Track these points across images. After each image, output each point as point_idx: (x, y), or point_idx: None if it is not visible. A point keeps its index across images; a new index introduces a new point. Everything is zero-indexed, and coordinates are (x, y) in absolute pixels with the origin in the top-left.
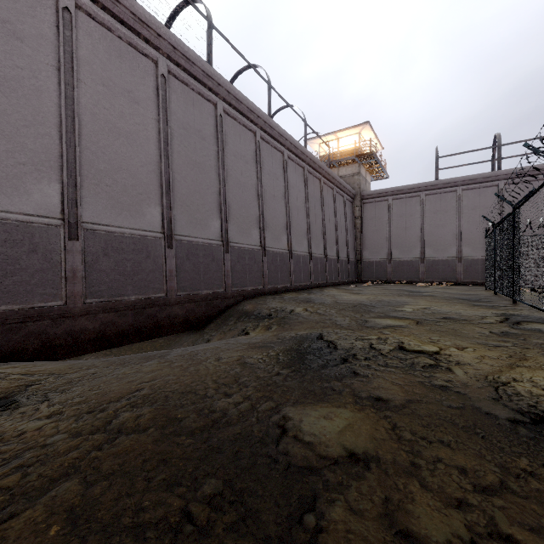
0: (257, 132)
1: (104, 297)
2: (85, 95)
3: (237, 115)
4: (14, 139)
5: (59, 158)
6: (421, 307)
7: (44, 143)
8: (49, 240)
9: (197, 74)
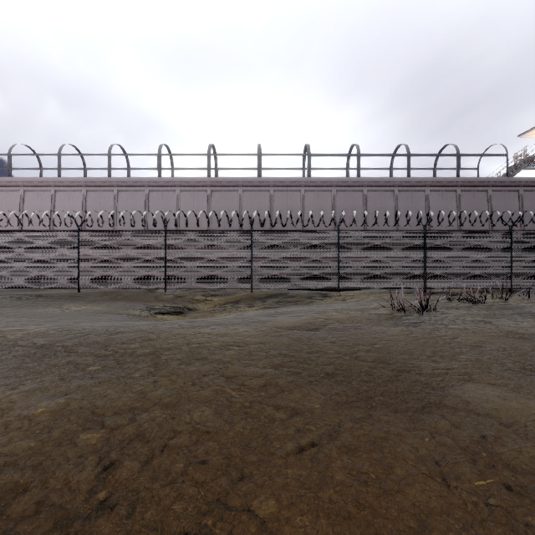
0: (395, 189)
1: None
2: (307, 217)
3: (378, 188)
4: None
5: None
6: (436, 289)
7: None
8: None
9: (350, 184)
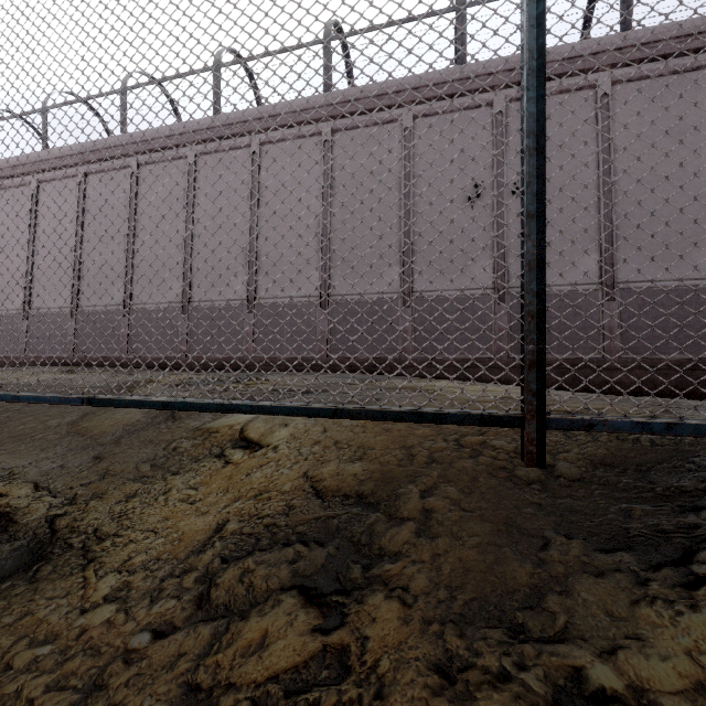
0: None
1: (640, 354)
2: (620, 162)
3: None
4: (564, 229)
5: (597, 231)
6: None
7: (585, 223)
8: (589, 303)
9: None
